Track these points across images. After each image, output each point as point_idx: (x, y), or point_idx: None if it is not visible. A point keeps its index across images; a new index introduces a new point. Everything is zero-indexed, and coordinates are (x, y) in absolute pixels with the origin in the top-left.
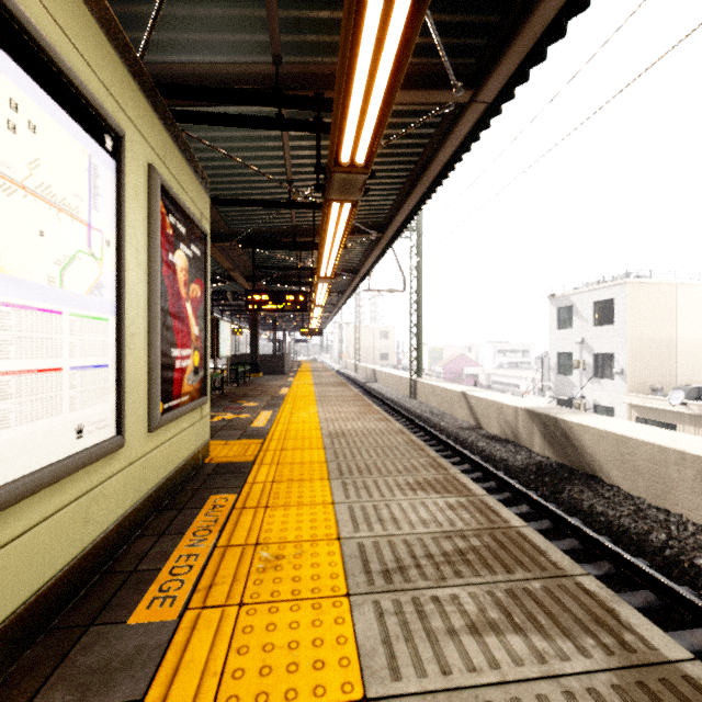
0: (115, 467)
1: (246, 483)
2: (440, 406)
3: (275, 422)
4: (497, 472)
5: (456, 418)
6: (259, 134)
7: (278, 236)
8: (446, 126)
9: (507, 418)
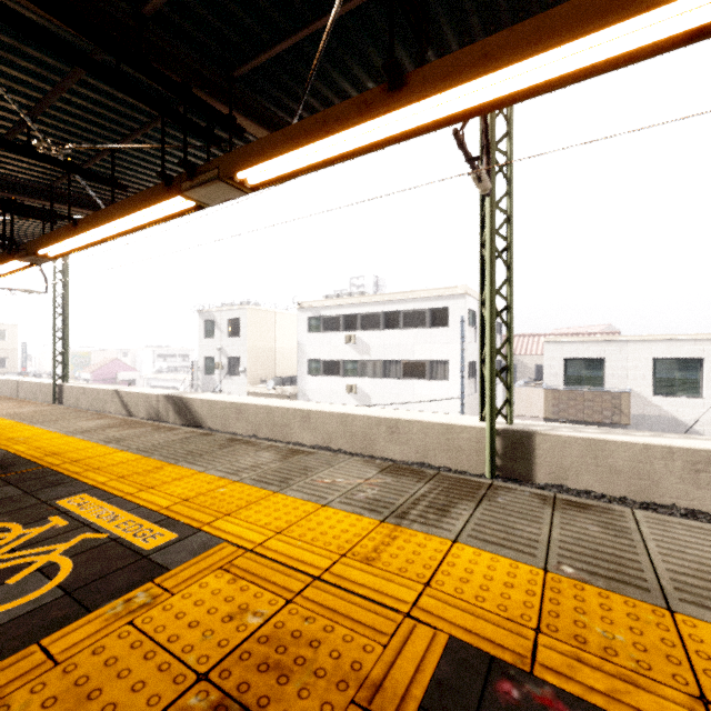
0: None
1: None
2: (92, 405)
3: None
4: None
5: (110, 412)
6: None
7: None
8: None
9: (152, 403)
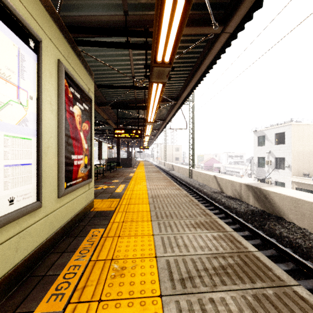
0: (37, 218)
1: (109, 222)
2: (203, 182)
3: (126, 190)
4: (232, 214)
5: (211, 187)
6: (118, 53)
7: (128, 103)
8: (208, 47)
9: (236, 188)
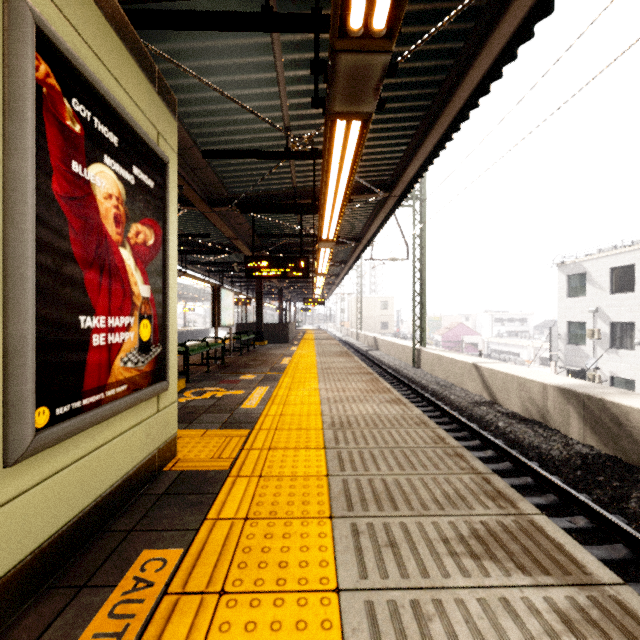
0: None
1: (206, 518)
2: (447, 377)
3: (270, 402)
4: (532, 464)
5: (467, 391)
6: (248, 60)
7: (278, 199)
8: (482, 32)
9: (532, 395)
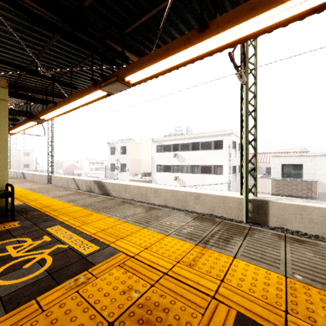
0: None
1: None
2: (63, 184)
3: None
4: None
5: (70, 188)
6: None
7: None
8: None
9: (88, 184)
